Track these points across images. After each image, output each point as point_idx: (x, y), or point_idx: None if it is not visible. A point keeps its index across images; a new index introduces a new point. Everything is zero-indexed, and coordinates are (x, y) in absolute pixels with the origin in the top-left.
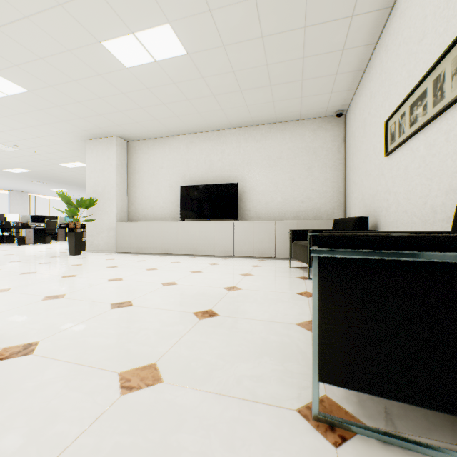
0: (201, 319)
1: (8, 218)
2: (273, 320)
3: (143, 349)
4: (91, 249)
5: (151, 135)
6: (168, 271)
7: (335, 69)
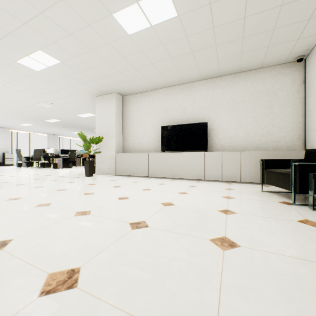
0: (225, 250)
1: (48, 151)
2: (309, 259)
3: (188, 293)
4: (98, 172)
5: (139, 90)
6: (160, 192)
7: (310, 14)
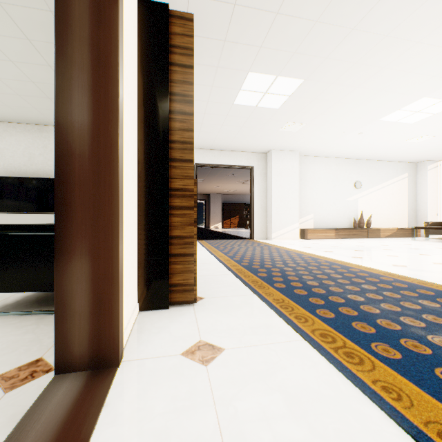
0: None
1: None
2: None
3: None
4: None
5: None
6: None
7: None
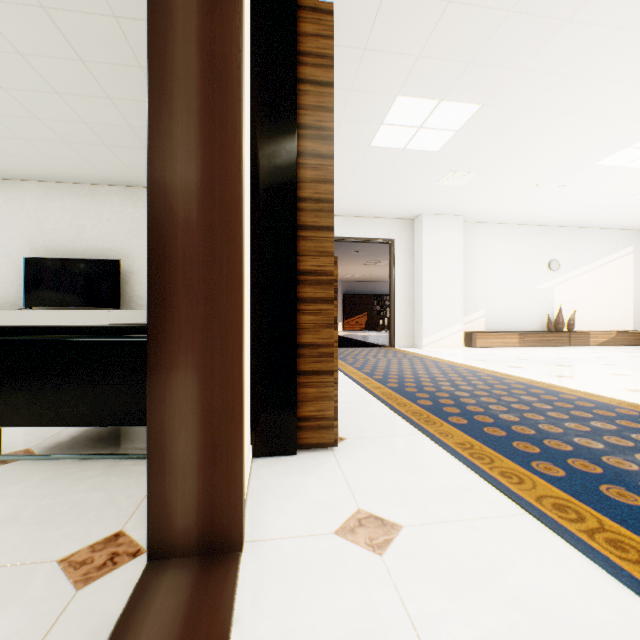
0: None
1: None
2: None
3: None
4: None
5: None
6: None
7: None
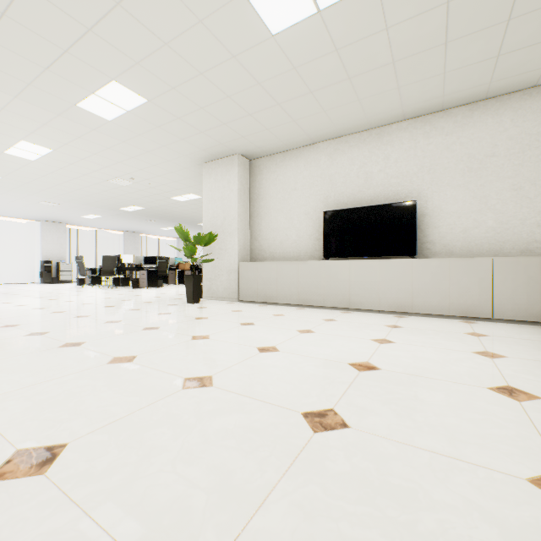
0: None
1: (124, 260)
2: None
3: None
4: (208, 296)
5: (281, 147)
6: (335, 337)
7: None
